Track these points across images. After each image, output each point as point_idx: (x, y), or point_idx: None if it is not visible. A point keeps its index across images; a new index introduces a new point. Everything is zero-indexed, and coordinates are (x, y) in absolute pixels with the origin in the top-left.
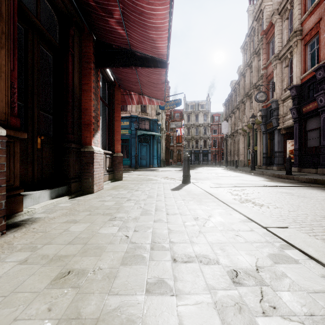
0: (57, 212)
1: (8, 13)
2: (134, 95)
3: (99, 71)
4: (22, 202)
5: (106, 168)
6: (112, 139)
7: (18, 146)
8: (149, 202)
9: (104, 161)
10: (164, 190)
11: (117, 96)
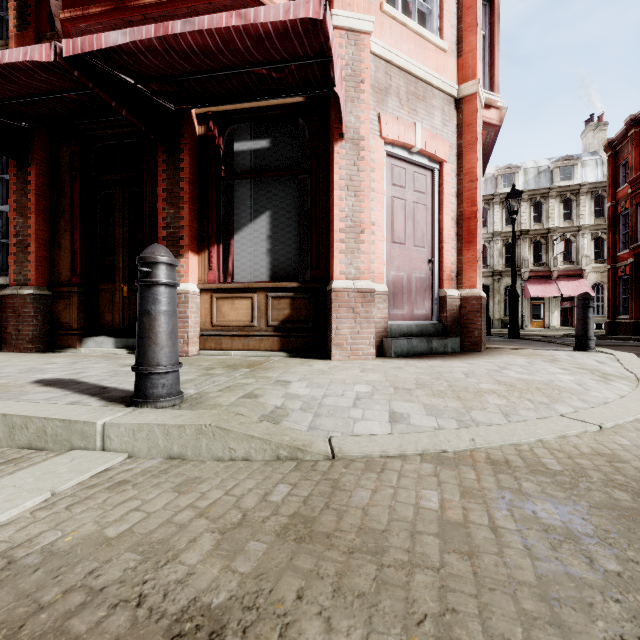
0: (68, 354)
1: (71, 204)
2: (341, 80)
3: (186, 150)
4: (77, 341)
5: (272, 323)
6: (323, 247)
7: (77, 298)
8: (5, 367)
9: (263, 307)
10: (71, 375)
11: (331, 124)
